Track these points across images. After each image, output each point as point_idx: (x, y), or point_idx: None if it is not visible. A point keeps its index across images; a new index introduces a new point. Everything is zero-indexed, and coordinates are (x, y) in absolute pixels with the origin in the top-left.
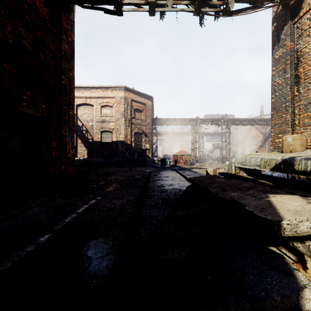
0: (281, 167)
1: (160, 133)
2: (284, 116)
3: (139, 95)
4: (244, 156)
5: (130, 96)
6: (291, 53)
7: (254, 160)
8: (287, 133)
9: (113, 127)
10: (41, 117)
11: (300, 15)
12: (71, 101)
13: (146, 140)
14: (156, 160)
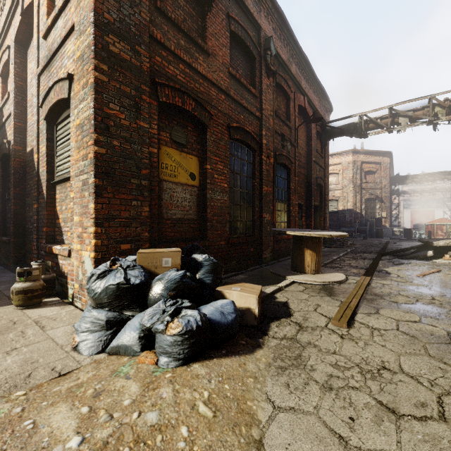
0: None
1: (404, 193)
2: None
3: (371, 155)
4: None
5: (360, 159)
6: None
7: None
8: None
9: (339, 195)
10: (318, 205)
11: None
12: (328, 191)
13: (382, 207)
14: (396, 231)
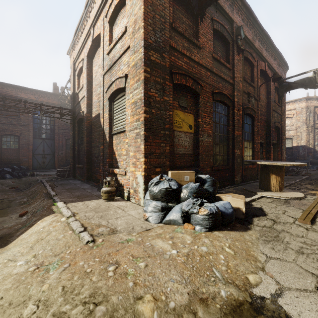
0: None
1: None
2: None
3: None
4: None
5: (312, 104)
6: None
7: None
8: None
9: (293, 134)
10: (276, 142)
11: None
12: (284, 132)
13: None
14: None
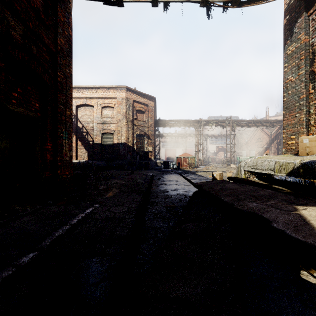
0: (299, 172)
1: (162, 135)
2: (297, 116)
3: (141, 96)
4: (255, 159)
5: (132, 97)
6: (306, 47)
7: (267, 163)
8: (301, 134)
9: (115, 128)
10: (34, 116)
11: (315, 5)
12: (68, 100)
13: (149, 142)
14: (158, 162)
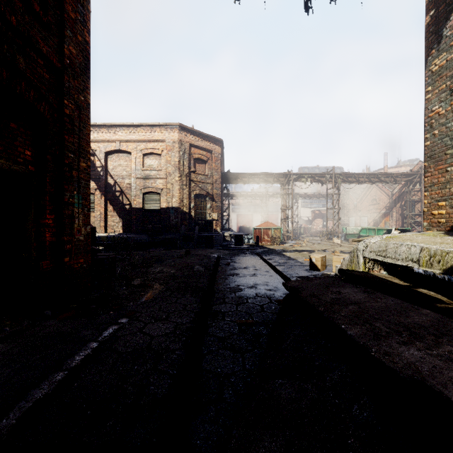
0: None
1: (233, 195)
2: (450, 171)
3: (201, 138)
4: (383, 240)
5: (188, 140)
6: None
7: (405, 249)
8: None
9: (163, 186)
10: (22, 172)
11: None
12: (82, 144)
13: (213, 206)
14: (227, 236)
